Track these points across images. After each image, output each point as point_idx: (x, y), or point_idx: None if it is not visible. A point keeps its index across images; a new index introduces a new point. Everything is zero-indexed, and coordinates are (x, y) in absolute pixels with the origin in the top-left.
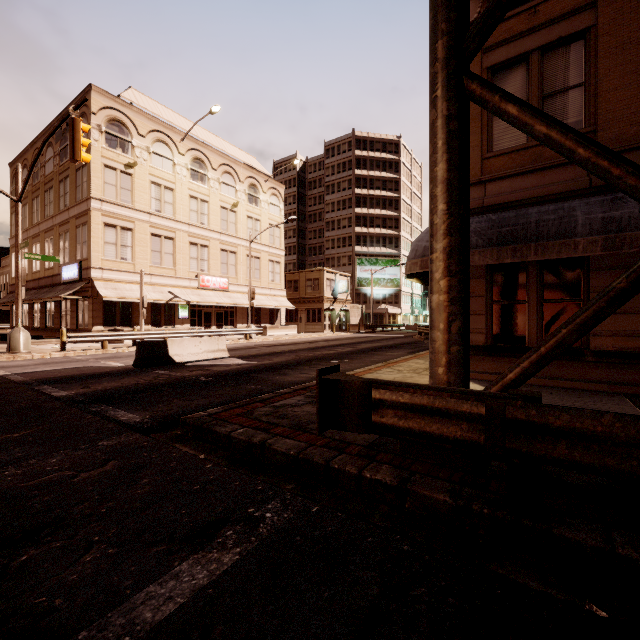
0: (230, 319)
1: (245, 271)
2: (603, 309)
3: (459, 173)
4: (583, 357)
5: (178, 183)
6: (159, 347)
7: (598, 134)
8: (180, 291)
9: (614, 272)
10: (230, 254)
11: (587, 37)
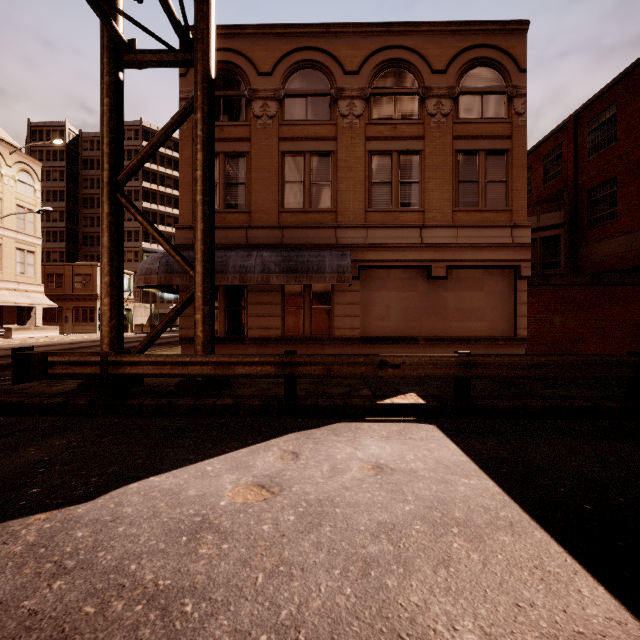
0: None
1: None
2: (172, 315)
3: (115, 244)
4: (245, 341)
5: None
6: None
7: (252, 214)
8: None
9: (259, 293)
10: None
11: (247, 157)
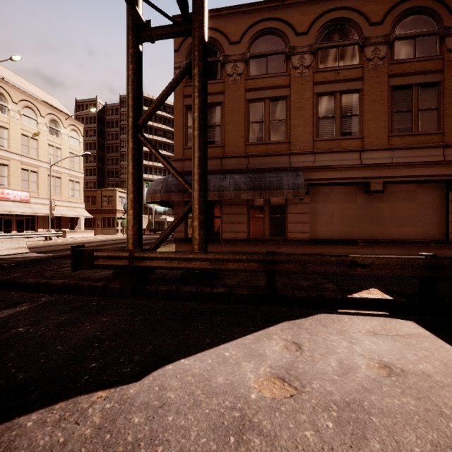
0: (31, 225)
1: (46, 187)
2: (176, 222)
3: (136, 171)
4: (220, 242)
5: None
6: None
7: (225, 148)
8: None
9: (230, 206)
10: (31, 173)
11: (222, 106)
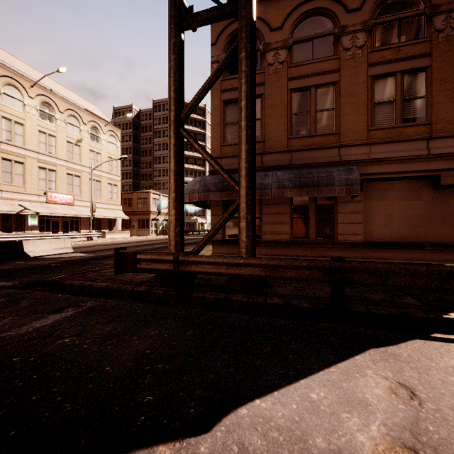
0: (75, 226)
1: (88, 190)
2: (221, 223)
3: (178, 168)
4: (260, 244)
5: (28, 120)
6: (16, 246)
7: (265, 143)
8: (30, 204)
9: (271, 206)
10: (75, 177)
11: (262, 98)
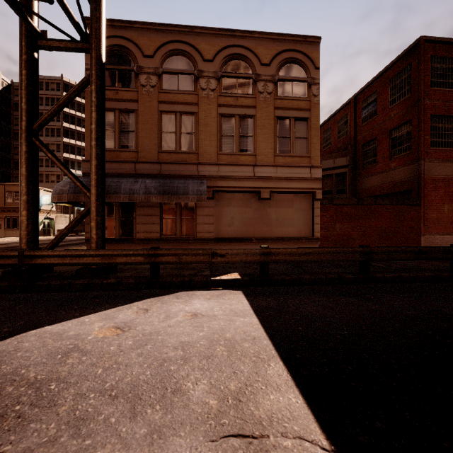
0: None
1: None
2: (74, 223)
3: (31, 173)
4: (134, 241)
5: None
6: None
7: (139, 153)
8: None
9: (144, 208)
10: None
11: (135, 113)
